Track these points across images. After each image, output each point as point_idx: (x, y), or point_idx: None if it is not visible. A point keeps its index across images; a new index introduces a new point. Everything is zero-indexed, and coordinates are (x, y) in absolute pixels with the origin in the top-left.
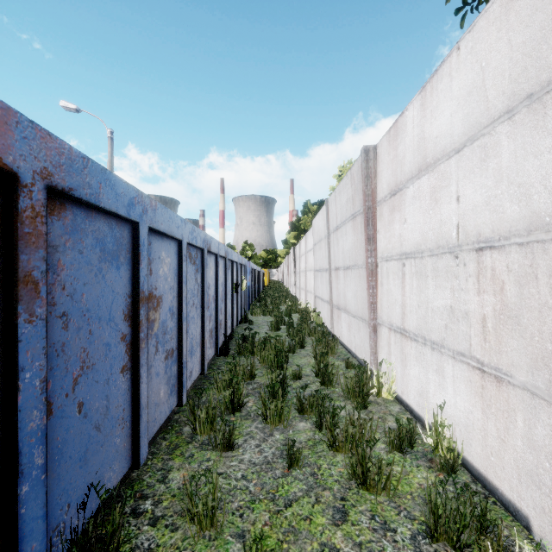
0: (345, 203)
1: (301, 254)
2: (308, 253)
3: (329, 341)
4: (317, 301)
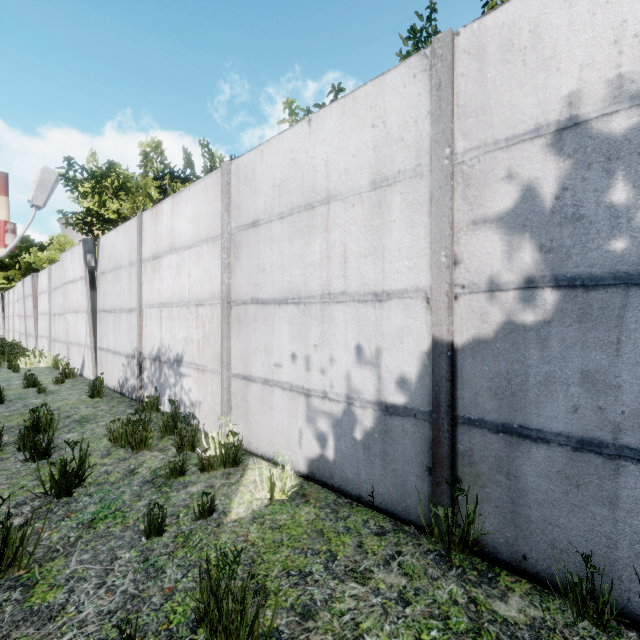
0: (29, 288)
1: (10, 301)
2: (15, 302)
3: (20, 349)
4: (21, 336)
